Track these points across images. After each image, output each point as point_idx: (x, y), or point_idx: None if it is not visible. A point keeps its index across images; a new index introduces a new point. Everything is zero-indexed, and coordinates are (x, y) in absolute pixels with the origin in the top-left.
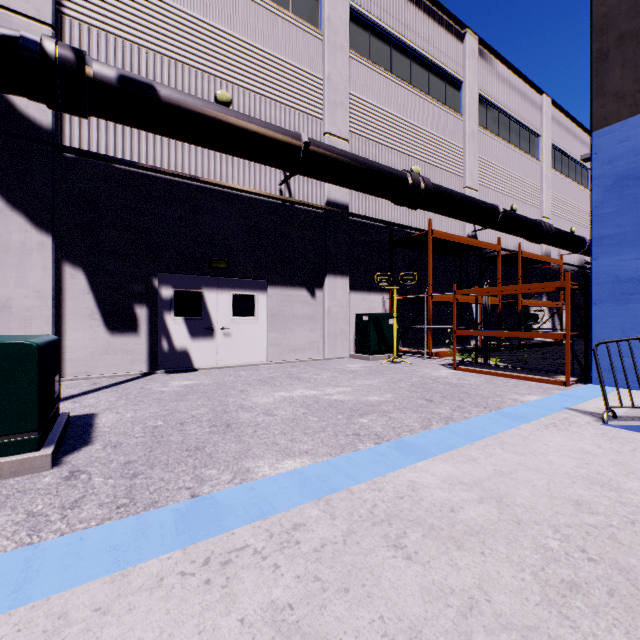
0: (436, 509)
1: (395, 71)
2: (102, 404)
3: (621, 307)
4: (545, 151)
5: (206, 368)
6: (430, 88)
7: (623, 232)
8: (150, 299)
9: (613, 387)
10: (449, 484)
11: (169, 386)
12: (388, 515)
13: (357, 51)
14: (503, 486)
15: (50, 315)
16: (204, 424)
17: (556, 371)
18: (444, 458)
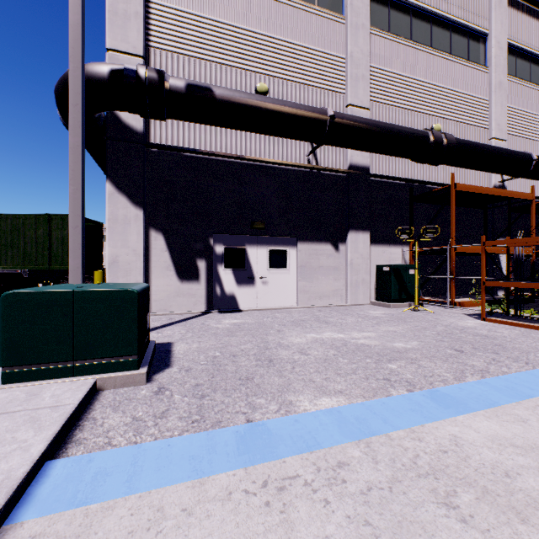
0: (487, 471)
1: (415, 37)
2: (176, 335)
3: None
4: None
5: (248, 310)
6: (452, 47)
7: None
8: (207, 254)
9: None
10: (498, 444)
11: (222, 323)
12: (433, 468)
13: (377, 27)
14: None
15: (142, 267)
16: (251, 358)
17: None
18: (487, 414)
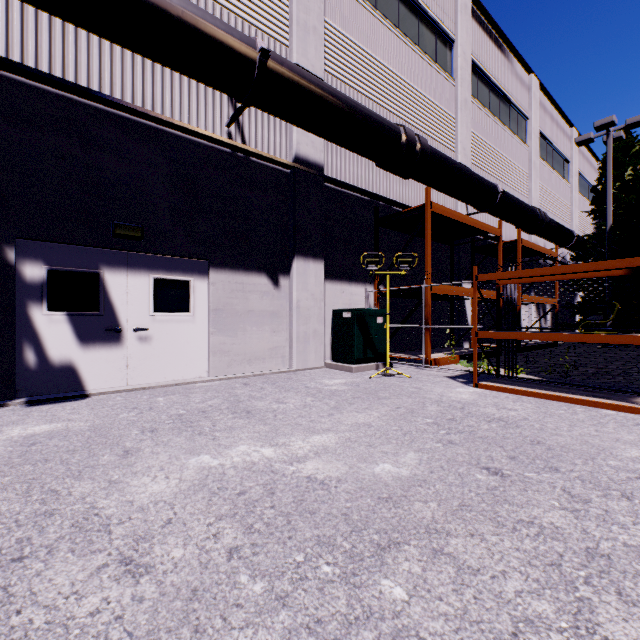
0: None
1: (380, 8)
2: None
3: None
4: (533, 135)
5: (105, 392)
6: (420, 40)
7: None
8: None
9: None
10: None
11: None
12: None
13: None
14: None
15: None
16: None
17: (623, 390)
18: None
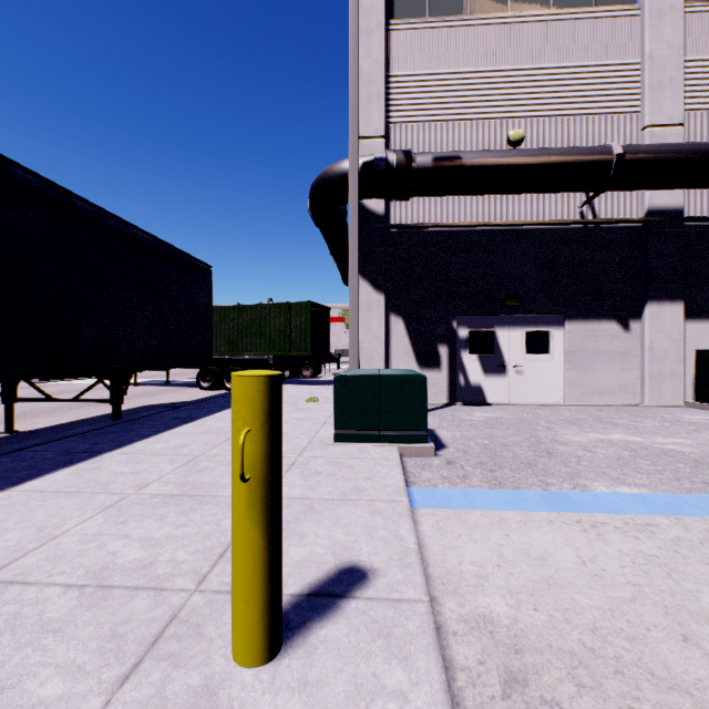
0: None
1: None
2: (432, 423)
3: None
4: None
5: (499, 404)
6: None
7: None
8: (449, 339)
9: None
10: None
11: (474, 416)
12: None
13: None
14: None
15: (383, 354)
16: (525, 448)
17: None
18: None
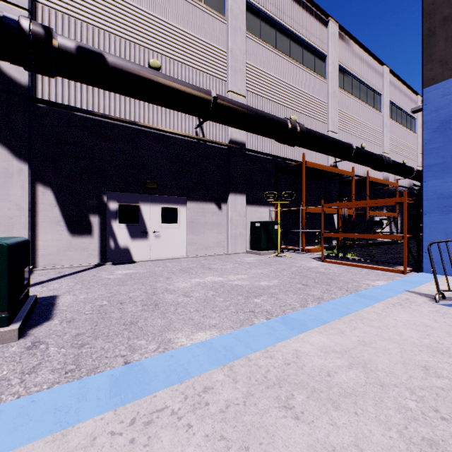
0: (316, 374)
1: (279, 47)
2: (63, 288)
3: (444, 216)
4: (385, 106)
5: (142, 261)
6: (303, 60)
7: (446, 161)
8: (101, 210)
9: (438, 275)
10: (324, 352)
11: (114, 274)
12: (278, 379)
13: (251, 32)
14: (366, 354)
15: (27, 222)
16: (138, 303)
17: (396, 263)
18: (319, 331)
